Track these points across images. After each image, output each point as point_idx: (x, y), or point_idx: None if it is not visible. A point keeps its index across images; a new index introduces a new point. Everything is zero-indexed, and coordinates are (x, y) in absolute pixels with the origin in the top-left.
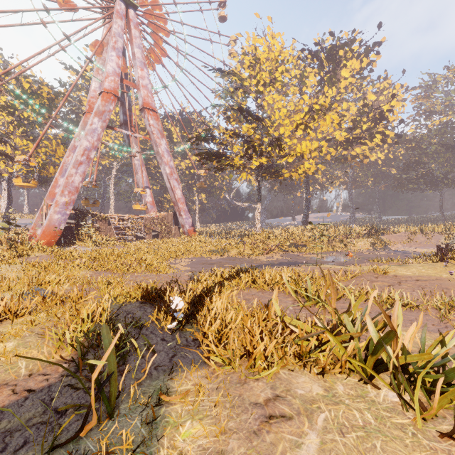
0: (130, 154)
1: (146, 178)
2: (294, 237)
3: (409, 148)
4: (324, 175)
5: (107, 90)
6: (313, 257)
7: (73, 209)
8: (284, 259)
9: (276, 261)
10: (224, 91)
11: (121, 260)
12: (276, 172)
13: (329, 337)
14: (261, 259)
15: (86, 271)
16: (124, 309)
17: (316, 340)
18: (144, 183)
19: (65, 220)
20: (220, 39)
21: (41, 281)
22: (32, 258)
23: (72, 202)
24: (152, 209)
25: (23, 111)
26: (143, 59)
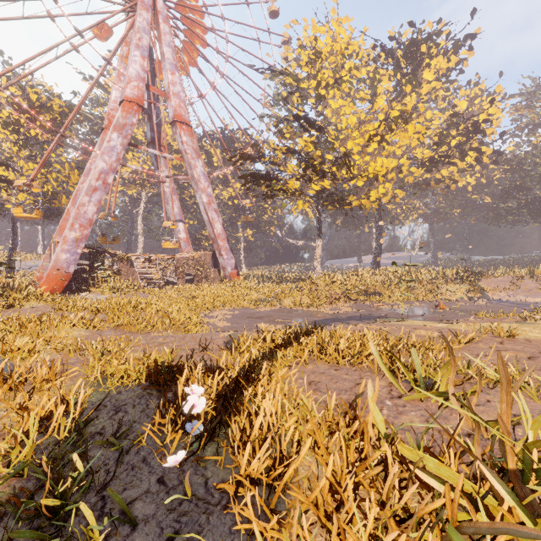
0: (159, 180)
1: (179, 209)
2: (365, 283)
3: (508, 171)
4: (399, 206)
5: (129, 99)
6: (393, 309)
7: (87, 247)
8: (354, 311)
9: (344, 314)
10: (275, 96)
11: (138, 313)
12: (340, 200)
13: (523, 518)
14: (324, 312)
15: (81, 330)
16: (114, 401)
17: (488, 519)
18: (177, 216)
19: (75, 260)
20: (269, 37)
21: (6, 347)
22: (25, 309)
23: (84, 238)
24: (186, 247)
25: (29, 129)
26: (175, 60)
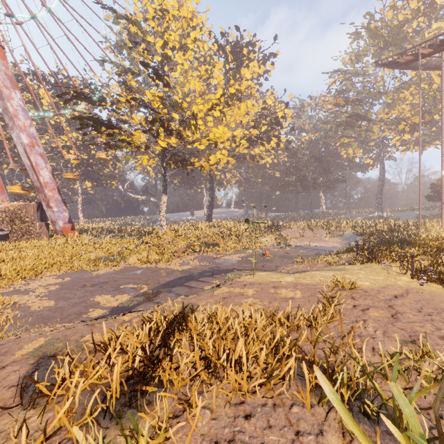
0: None
1: None
2: (205, 235)
3: (289, 156)
4: (223, 173)
5: None
6: (233, 259)
7: None
8: (202, 264)
9: (195, 269)
10: (118, 42)
11: None
12: (182, 161)
13: None
14: (175, 268)
15: None
16: None
17: None
18: None
19: None
20: None
21: None
22: None
23: None
24: None
25: None
26: None
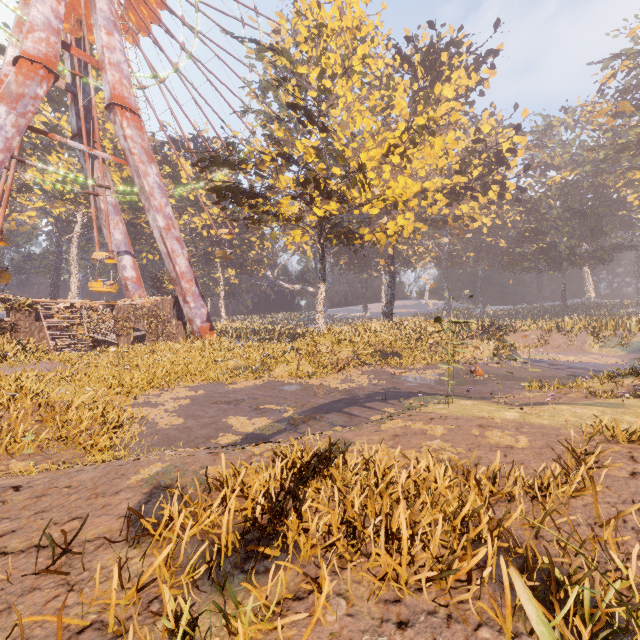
0: (90, 190)
1: (125, 236)
2: (380, 340)
3: (523, 213)
4: (411, 247)
5: (30, 56)
6: (421, 378)
7: None
8: (373, 383)
9: (361, 389)
10: (262, 83)
11: None
12: (348, 233)
13: None
14: (333, 386)
15: None
16: None
17: None
18: (121, 245)
19: None
20: (257, 17)
21: None
22: None
23: None
24: (137, 291)
25: None
26: (113, 15)
